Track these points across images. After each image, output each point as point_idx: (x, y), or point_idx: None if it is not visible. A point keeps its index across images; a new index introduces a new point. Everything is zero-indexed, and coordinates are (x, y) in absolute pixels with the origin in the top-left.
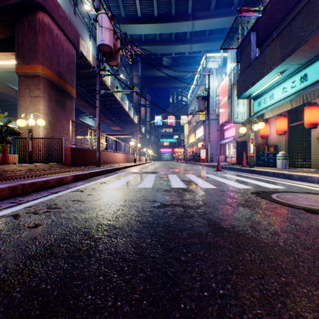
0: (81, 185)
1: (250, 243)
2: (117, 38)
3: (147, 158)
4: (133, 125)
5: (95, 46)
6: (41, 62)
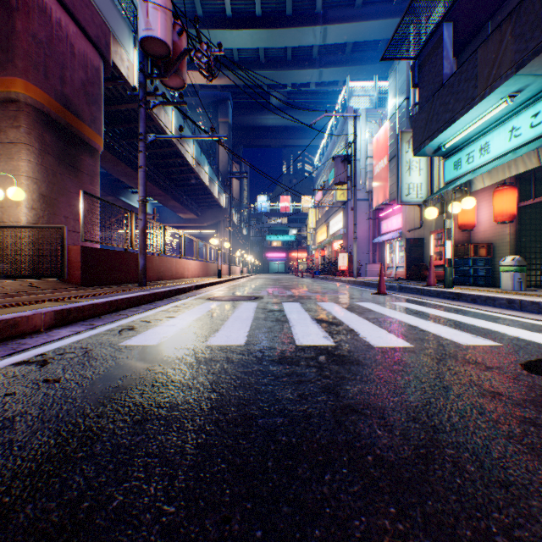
0: (64, 338)
1: None
2: (182, 31)
3: (244, 268)
4: (218, 210)
5: None
6: (22, 71)
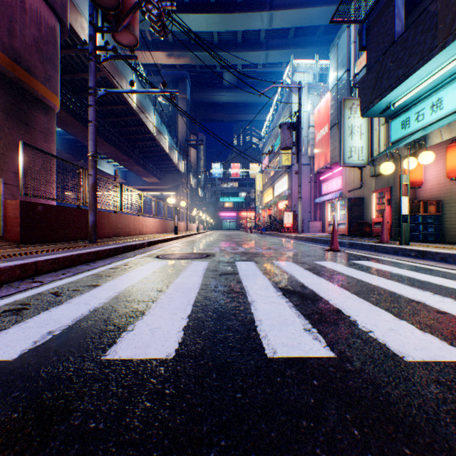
0: None
1: None
2: None
3: (200, 226)
4: (178, 175)
5: None
6: None
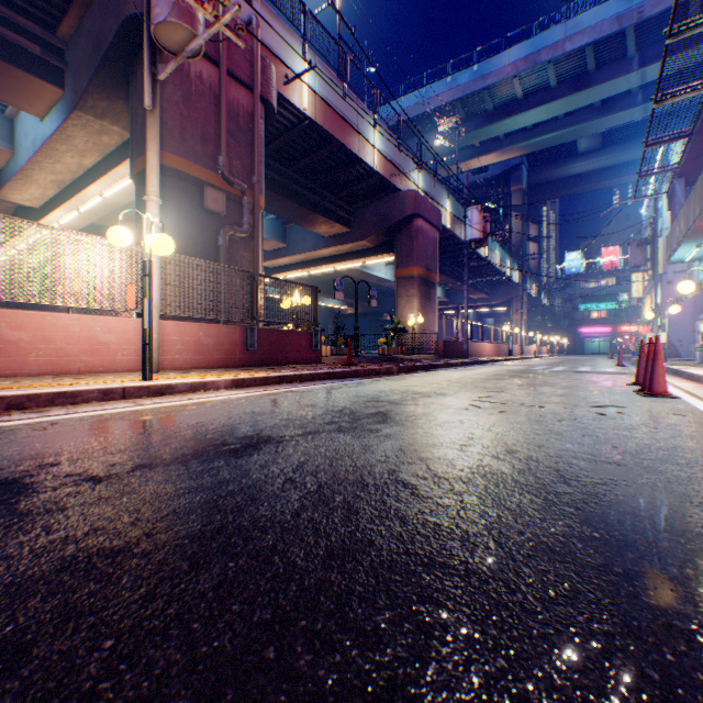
0: (467, 367)
1: (530, 373)
2: (486, 221)
3: (541, 349)
4: (509, 287)
5: (453, 202)
6: (415, 264)
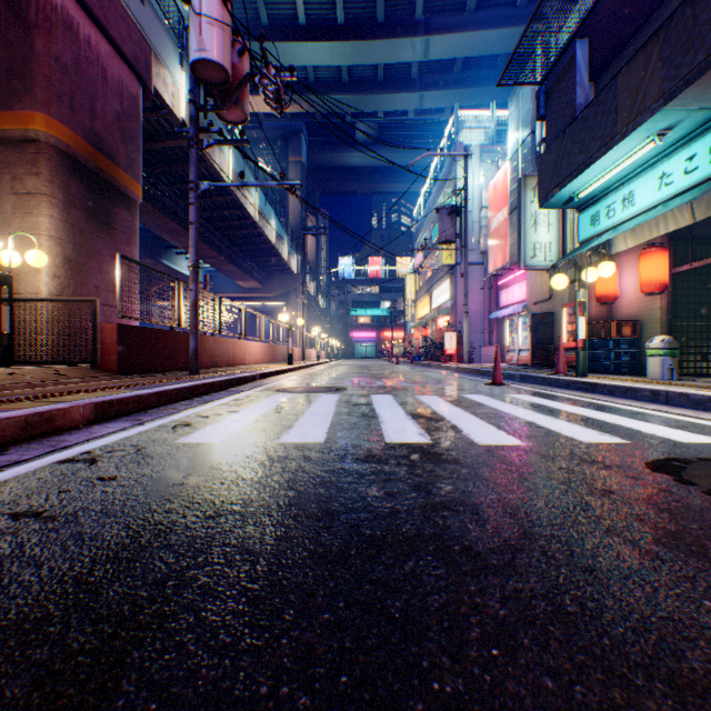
0: (109, 435)
1: None
2: (243, 51)
3: (322, 352)
4: (288, 277)
5: None
6: (43, 103)
